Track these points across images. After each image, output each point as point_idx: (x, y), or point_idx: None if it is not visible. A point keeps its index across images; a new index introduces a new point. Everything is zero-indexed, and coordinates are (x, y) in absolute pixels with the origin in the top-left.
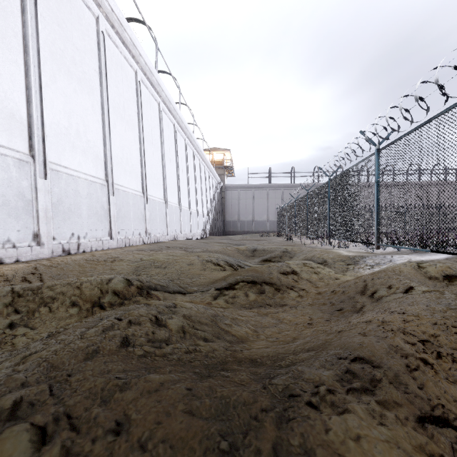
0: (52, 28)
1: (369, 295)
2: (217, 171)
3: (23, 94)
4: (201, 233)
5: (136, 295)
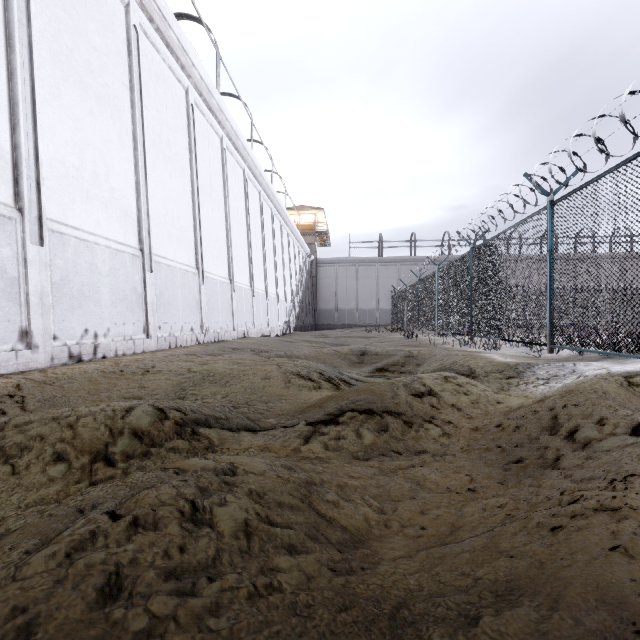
0: (54, 15)
1: (565, 437)
2: (305, 239)
3: (5, 112)
4: (282, 327)
5: (172, 438)
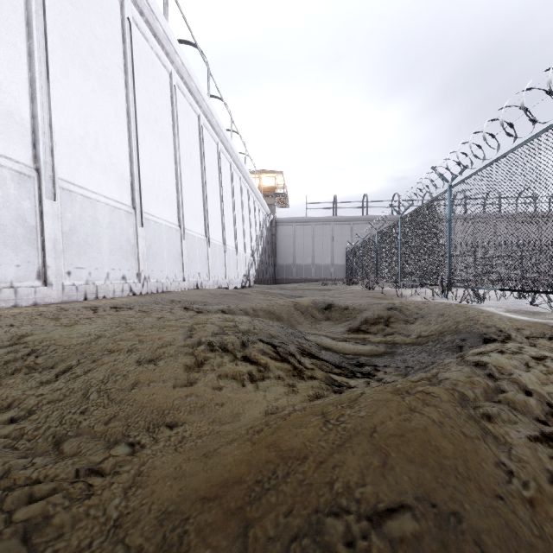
0: None
1: None
2: (266, 200)
3: None
4: (241, 279)
5: None
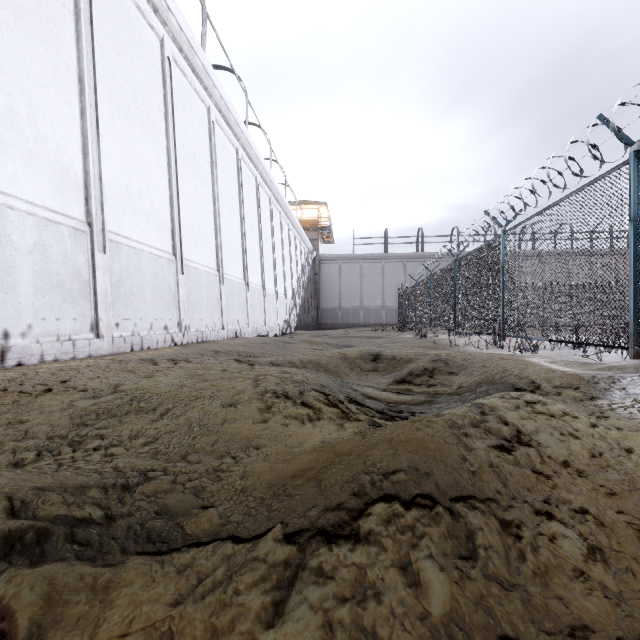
0: None
1: None
2: (308, 235)
3: None
4: (282, 326)
5: None
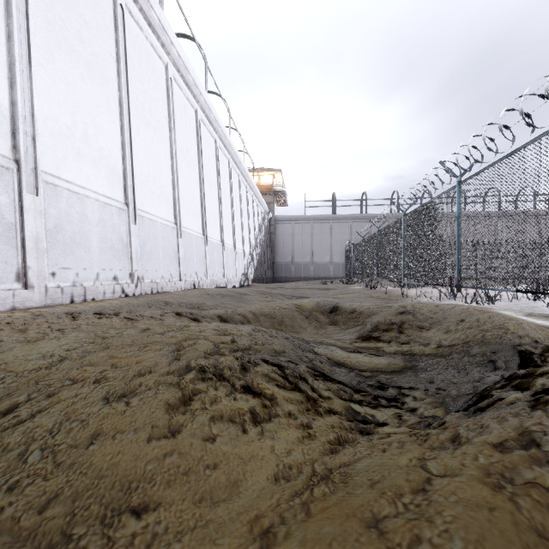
0: None
1: None
2: (264, 199)
3: None
4: (240, 278)
5: None
